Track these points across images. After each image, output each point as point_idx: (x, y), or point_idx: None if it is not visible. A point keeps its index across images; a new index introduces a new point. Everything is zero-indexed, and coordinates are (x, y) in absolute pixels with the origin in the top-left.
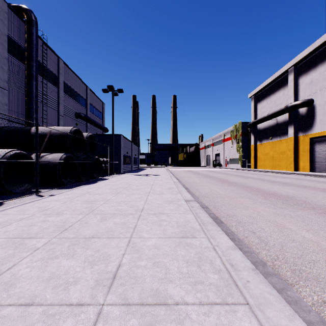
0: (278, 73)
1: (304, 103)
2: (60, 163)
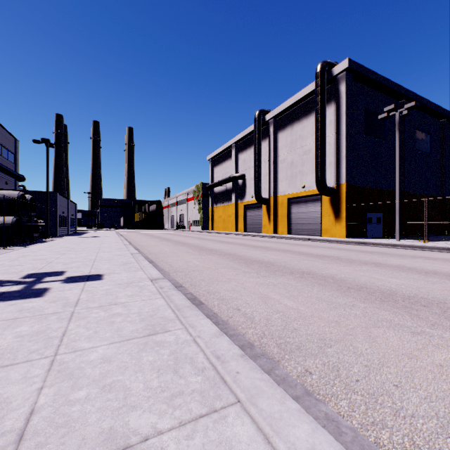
0: (226, 145)
1: (239, 177)
2: (13, 225)
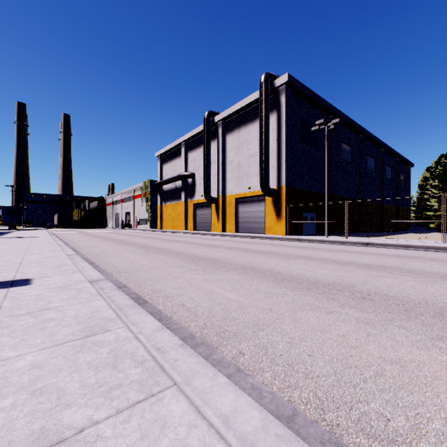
0: (176, 143)
1: (189, 175)
2: None
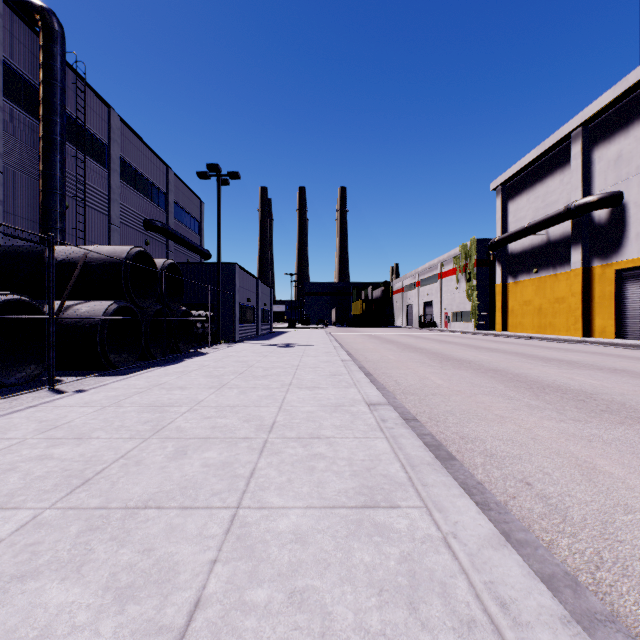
0: (552, 141)
1: (604, 200)
2: (105, 322)
